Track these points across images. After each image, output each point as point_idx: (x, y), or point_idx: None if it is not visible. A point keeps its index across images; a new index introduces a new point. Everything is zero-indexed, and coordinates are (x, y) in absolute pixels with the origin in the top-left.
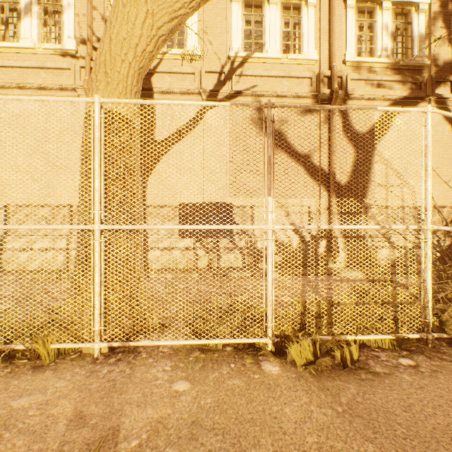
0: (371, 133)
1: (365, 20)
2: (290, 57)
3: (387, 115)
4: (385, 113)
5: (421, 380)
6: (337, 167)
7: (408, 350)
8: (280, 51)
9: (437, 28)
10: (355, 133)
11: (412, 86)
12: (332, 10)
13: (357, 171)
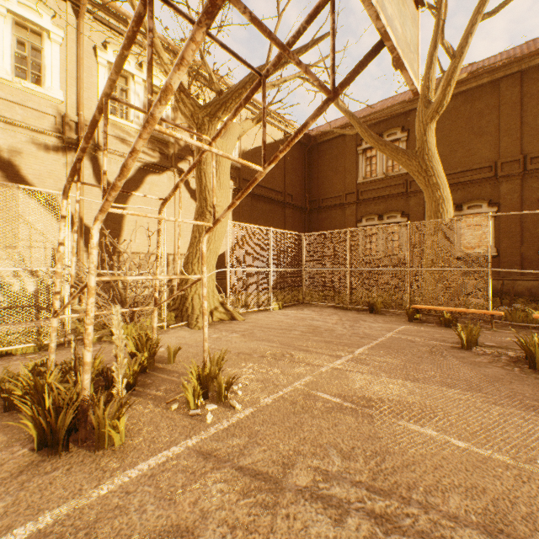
0: (125, 187)
1: (119, 83)
2: (26, 85)
3: (140, 174)
4: (139, 172)
5: (27, 361)
6: (88, 213)
7: (46, 350)
8: (12, 73)
9: (180, 117)
10: (109, 183)
11: (162, 156)
12: (81, 59)
13: (111, 219)
